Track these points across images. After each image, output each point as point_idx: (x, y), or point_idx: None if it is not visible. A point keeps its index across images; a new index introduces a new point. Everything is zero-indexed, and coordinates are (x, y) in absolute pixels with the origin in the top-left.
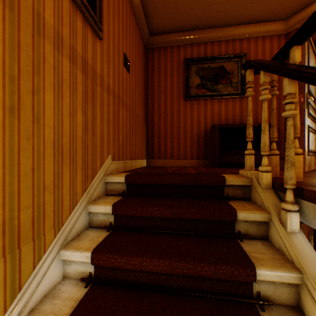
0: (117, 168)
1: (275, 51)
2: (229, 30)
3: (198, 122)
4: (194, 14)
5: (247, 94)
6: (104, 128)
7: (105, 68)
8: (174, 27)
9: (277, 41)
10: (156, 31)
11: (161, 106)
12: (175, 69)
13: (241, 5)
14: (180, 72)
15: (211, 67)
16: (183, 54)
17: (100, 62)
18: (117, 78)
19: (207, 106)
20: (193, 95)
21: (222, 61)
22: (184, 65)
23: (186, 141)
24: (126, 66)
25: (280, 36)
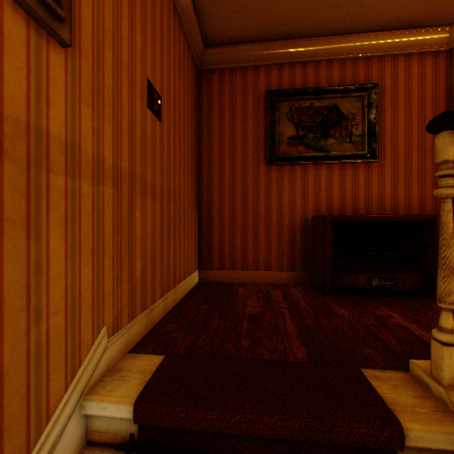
0: (126, 342)
1: (428, 81)
2: (348, 41)
3: (292, 204)
4: (288, 8)
5: (444, 191)
6: (84, 272)
7: (87, 120)
8: (249, 32)
9: (432, 63)
10: (216, 40)
11: (225, 174)
12: (250, 108)
13: None
14: (260, 115)
15: (315, 107)
16: (264, 82)
17: (67, 105)
18: (127, 136)
19: (308, 177)
20: (283, 155)
21: (335, 97)
22: (266, 103)
23: (270, 238)
24: (152, 108)
25: (437, 54)
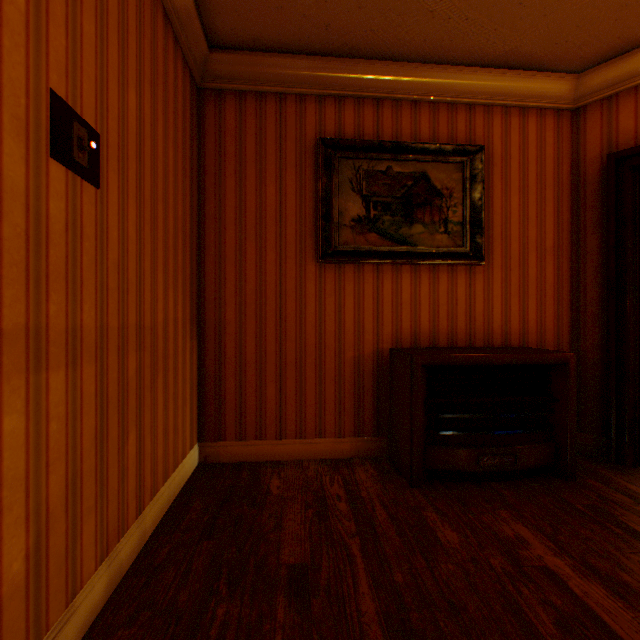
0: None
1: (549, 150)
2: (444, 76)
3: (359, 327)
4: (355, 4)
5: None
6: None
7: None
8: (289, 35)
9: (554, 125)
10: (230, 38)
11: (248, 274)
12: (291, 164)
13: (489, 5)
14: (307, 177)
15: (394, 173)
16: (315, 123)
17: None
18: None
19: (383, 284)
20: (345, 247)
21: (425, 160)
22: (318, 158)
23: (323, 383)
24: (68, 157)
25: (560, 112)
